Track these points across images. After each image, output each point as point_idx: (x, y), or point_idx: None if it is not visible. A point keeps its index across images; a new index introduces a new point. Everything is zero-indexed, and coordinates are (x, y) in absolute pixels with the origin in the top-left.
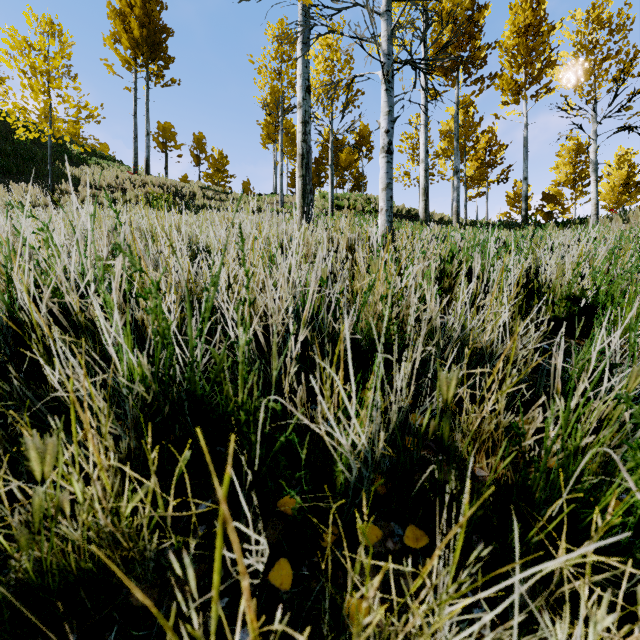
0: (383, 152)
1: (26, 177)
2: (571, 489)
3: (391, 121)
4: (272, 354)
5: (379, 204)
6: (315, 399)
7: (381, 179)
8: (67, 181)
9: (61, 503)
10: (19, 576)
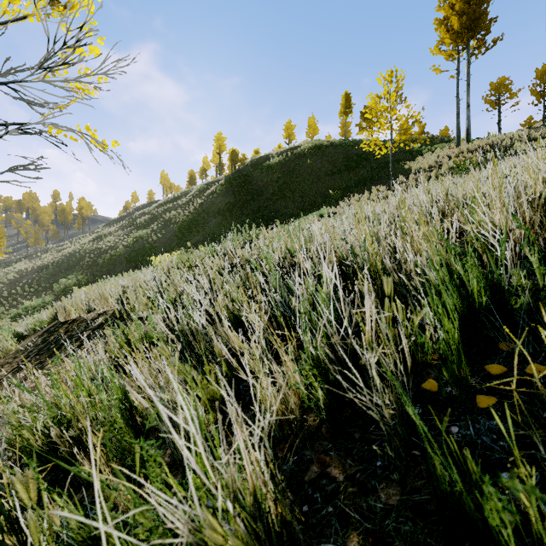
0: None
1: (381, 180)
2: (417, 372)
3: None
4: (321, 276)
5: None
6: (354, 303)
7: None
8: (401, 174)
9: (239, 300)
10: (236, 314)
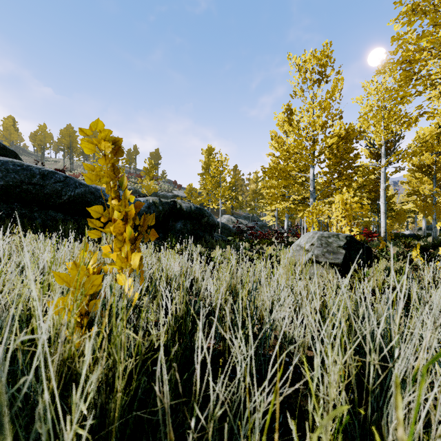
0: None
1: None
2: None
3: None
4: None
5: None
6: None
7: None
8: None
9: None
10: None
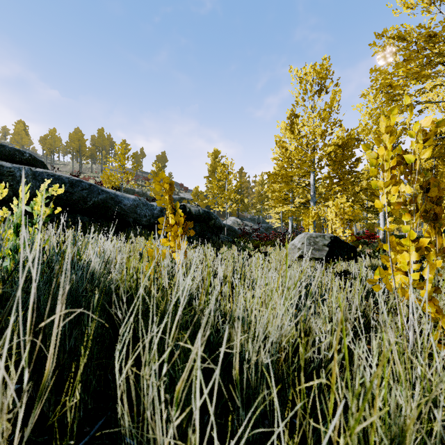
0: None
1: None
2: None
3: None
4: None
5: None
6: None
7: None
8: None
9: None
10: None
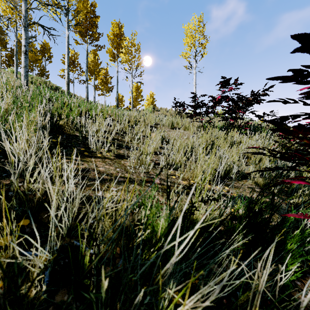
0: (23, 53)
1: None
2: None
3: (27, 42)
4: None
5: (21, 72)
6: None
7: (22, 63)
8: None
9: None
10: None
